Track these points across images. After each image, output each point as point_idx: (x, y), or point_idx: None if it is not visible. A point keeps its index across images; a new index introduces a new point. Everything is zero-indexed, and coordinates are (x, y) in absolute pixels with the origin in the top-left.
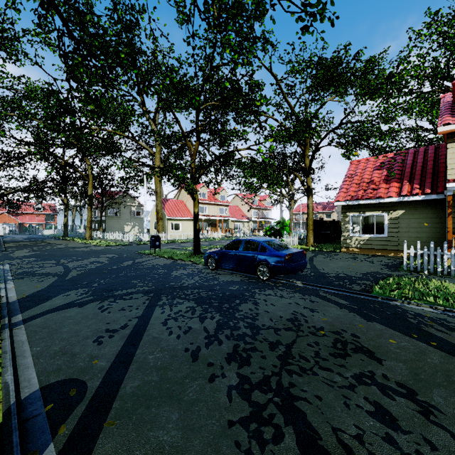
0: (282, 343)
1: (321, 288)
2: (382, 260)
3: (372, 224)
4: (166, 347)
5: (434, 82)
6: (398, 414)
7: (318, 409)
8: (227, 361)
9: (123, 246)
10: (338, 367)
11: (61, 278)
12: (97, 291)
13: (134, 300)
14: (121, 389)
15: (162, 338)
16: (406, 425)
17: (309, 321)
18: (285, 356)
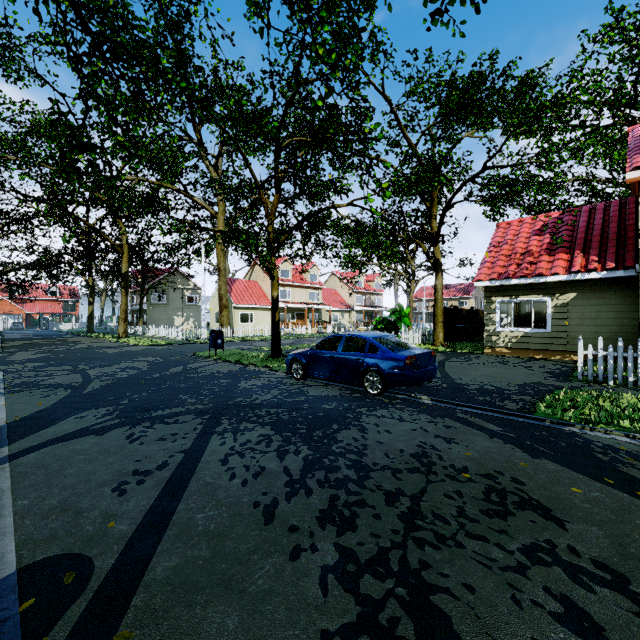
0: (405, 493)
1: (459, 407)
2: (545, 365)
3: (528, 314)
4: (225, 499)
5: (617, 109)
6: (604, 619)
7: (469, 610)
8: (319, 523)
9: (171, 345)
10: (495, 534)
11: (76, 391)
12: (126, 410)
13: (180, 424)
14: (149, 573)
15: (219, 484)
16: (620, 639)
17: (445, 458)
18: (411, 515)
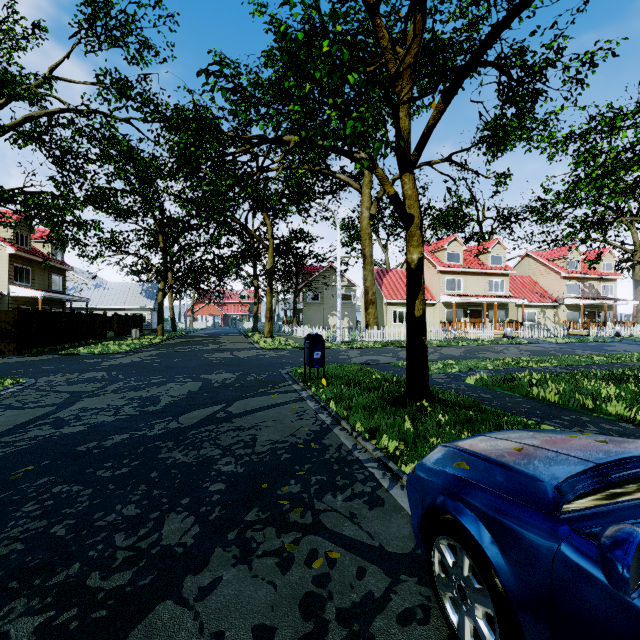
0: None
1: None
2: None
3: None
4: None
5: None
6: None
7: None
8: None
9: (292, 351)
10: None
11: None
12: None
13: None
14: None
15: None
16: None
17: None
18: None
